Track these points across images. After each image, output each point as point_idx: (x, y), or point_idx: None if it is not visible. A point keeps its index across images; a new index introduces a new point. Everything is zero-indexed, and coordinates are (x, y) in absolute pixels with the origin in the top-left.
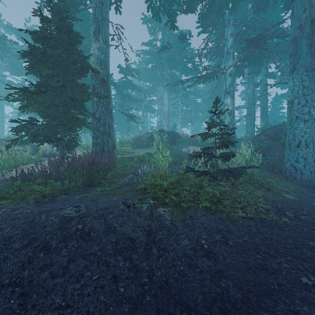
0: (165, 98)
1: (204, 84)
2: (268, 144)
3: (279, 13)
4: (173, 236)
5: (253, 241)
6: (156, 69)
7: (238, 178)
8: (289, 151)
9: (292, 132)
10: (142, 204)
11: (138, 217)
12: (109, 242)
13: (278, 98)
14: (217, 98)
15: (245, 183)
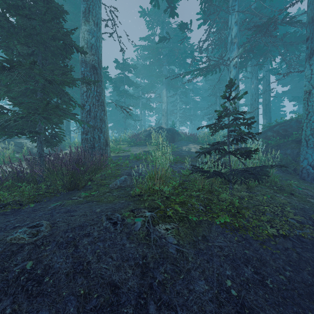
0: (163, 95)
1: (203, 82)
2: (277, 142)
3: (283, 5)
4: (181, 273)
5: (301, 278)
6: (154, 65)
7: (262, 181)
8: (306, 148)
9: (310, 126)
10: (136, 219)
11: (127, 241)
12: (73, 297)
13: (279, 96)
14: (231, 80)
15: (261, 186)
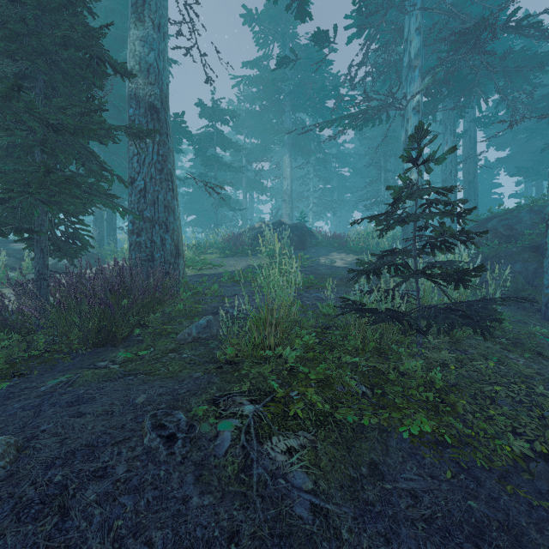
0: (285, 165)
1: (356, 143)
2: (495, 249)
3: (501, 2)
4: None
5: None
6: (268, 111)
7: (492, 335)
8: None
9: None
10: (220, 424)
11: (195, 487)
12: None
13: (490, 167)
14: (420, 125)
15: (475, 337)
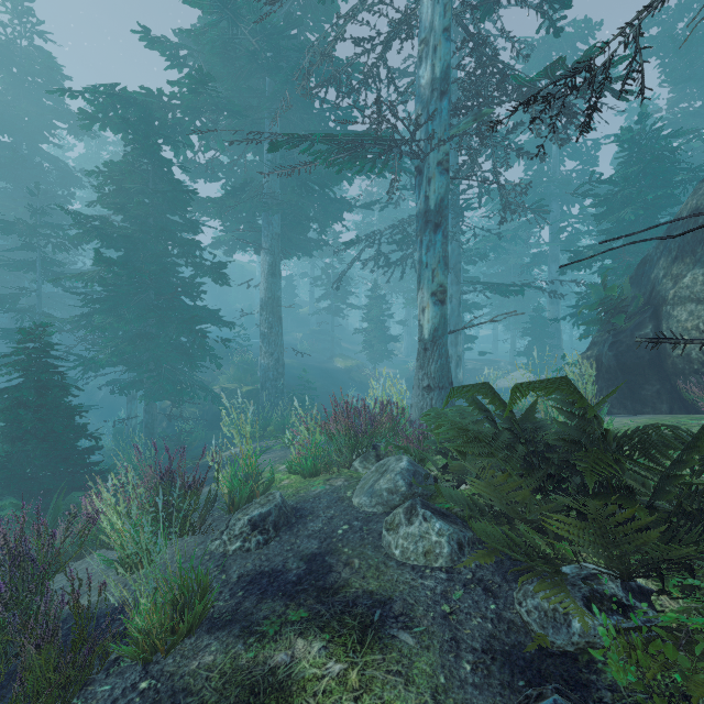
0: None
1: None
2: None
3: None
4: None
5: None
6: None
7: None
8: None
9: None
10: None
11: None
12: None
13: None
14: None
15: None
